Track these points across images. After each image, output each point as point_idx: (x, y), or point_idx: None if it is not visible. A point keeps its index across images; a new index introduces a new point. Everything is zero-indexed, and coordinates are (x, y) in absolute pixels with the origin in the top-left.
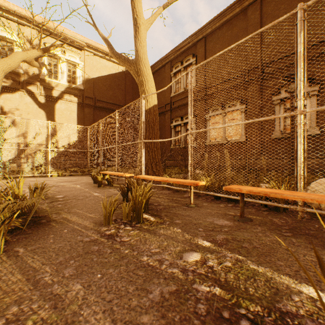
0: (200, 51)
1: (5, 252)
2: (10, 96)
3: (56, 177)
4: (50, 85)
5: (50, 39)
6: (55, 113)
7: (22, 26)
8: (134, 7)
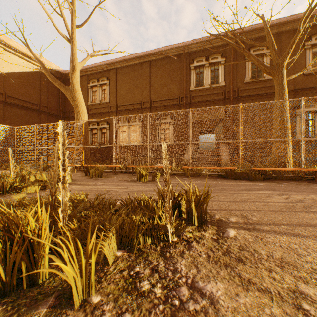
0: (113, 77)
1: (72, 182)
2: None
3: None
4: None
5: None
6: None
7: None
8: (74, 60)
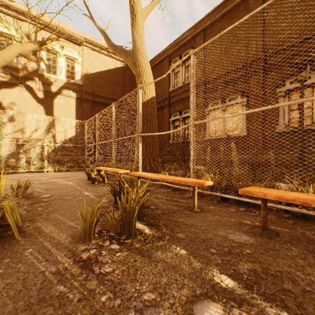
0: (199, 44)
1: None
2: (9, 91)
3: (52, 172)
4: (49, 80)
5: (49, 34)
6: (53, 108)
7: (21, 22)
8: None
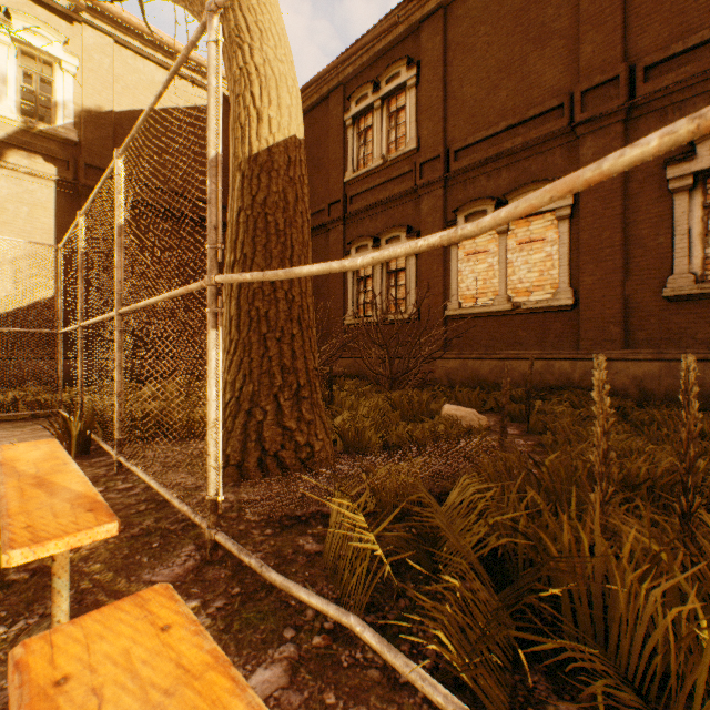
0: (429, 47)
1: None
2: None
3: None
4: None
5: None
6: None
7: None
8: None
